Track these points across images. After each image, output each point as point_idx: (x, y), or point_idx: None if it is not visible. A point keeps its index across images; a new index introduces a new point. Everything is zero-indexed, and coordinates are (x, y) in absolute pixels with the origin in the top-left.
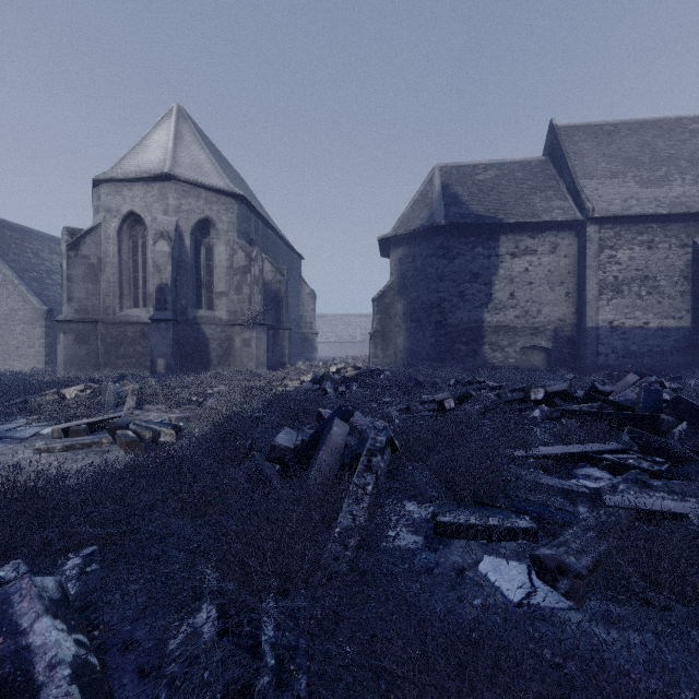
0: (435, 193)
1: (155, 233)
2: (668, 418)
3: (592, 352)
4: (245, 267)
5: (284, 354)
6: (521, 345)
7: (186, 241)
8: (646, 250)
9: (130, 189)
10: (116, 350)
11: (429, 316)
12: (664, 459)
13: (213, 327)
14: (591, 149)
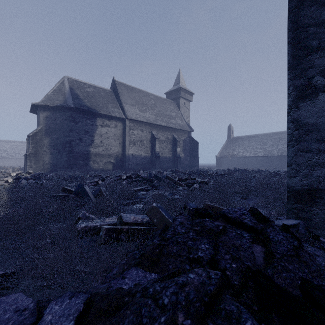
0: (66, 90)
1: None
2: (154, 179)
3: (127, 164)
4: None
5: None
6: (105, 161)
7: None
8: (141, 132)
9: None
10: None
11: (64, 147)
12: (154, 187)
13: None
14: (126, 93)
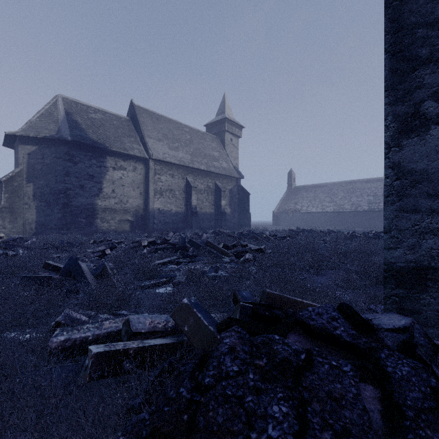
0: (60, 115)
1: None
2: (189, 246)
3: (152, 222)
4: None
5: None
6: (118, 219)
7: None
8: (171, 178)
9: None
10: None
11: (57, 199)
12: (189, 258)
13: None
14: (150, 123)
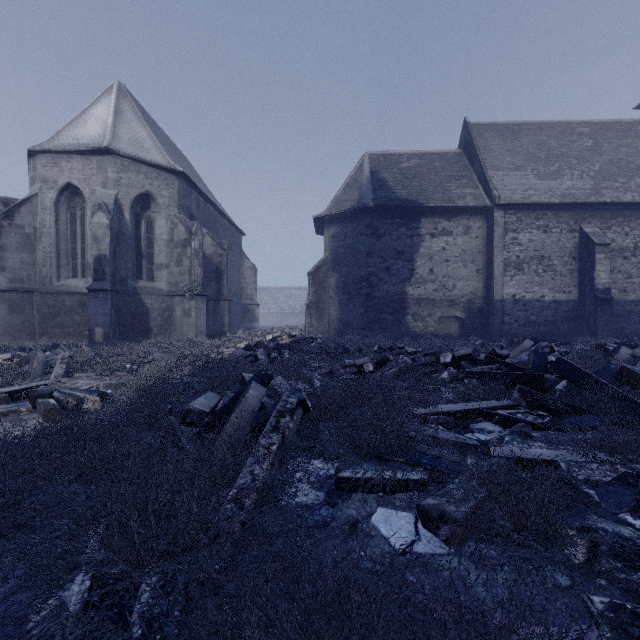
0: (364, 178)
1: (93, 205)
2: (551, 377)
3: (498, 321)
4: (185, 240)
5: (224, 323)
6: (439, 315)
7: (125, 214)
8: (542, 234)
9: (68, 161)
10: (53, 319)
11: (359, 289)
12: (547, 413)
13: (153, 297)
14: (498, 144)
